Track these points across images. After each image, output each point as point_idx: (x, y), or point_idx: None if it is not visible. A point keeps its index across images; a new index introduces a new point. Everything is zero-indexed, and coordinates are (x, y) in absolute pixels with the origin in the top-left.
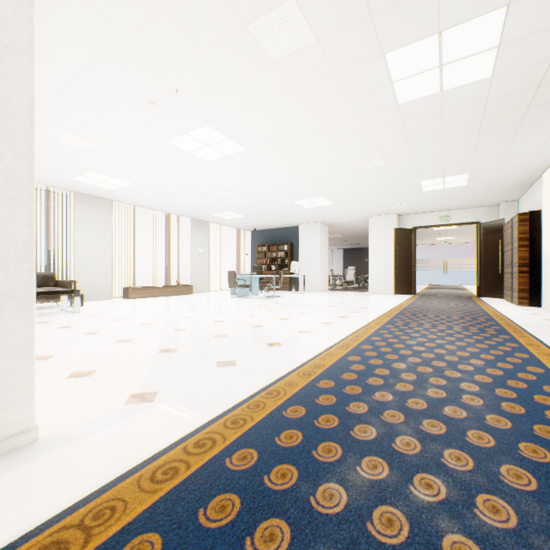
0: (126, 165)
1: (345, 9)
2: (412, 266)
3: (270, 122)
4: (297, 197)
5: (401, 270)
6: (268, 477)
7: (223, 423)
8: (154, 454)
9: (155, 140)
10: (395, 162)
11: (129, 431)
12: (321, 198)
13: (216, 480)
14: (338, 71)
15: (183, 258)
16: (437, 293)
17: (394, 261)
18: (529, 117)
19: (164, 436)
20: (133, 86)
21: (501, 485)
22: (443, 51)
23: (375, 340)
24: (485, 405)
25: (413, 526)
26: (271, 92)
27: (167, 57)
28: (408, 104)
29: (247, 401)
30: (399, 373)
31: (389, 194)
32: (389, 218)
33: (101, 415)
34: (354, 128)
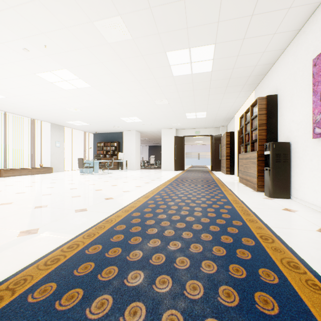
0: (1, 84)
1: (146, 27)
2: (183, 156)
3: (106, 73)
4: (122, 115)
5: (178, 158)
6: (107, 253)
7: (82, 237)
8: (44, 255)
9: (27, 72)
10: (173, 103)
11: (24, 248)
12: (136, 117)
13: (81, 259)
14: (143, 55)
15: (45, 149)
16: (194, 169)
17: (174, 153)
18: (227, 90)
19: (48, 247)
20: (12, 37)
21: (200, 240)
22: (191, 56)
23: (162, 193)
24: (202, 215)
25: (167, 257)
26: (107, 58)
27: (39, 26)
28: (178, 76)
29: (95, 226)
30: (170, 206)
31: (171, 118)
32: (172, 130)
33: (2, 244)
34: (153, 84)
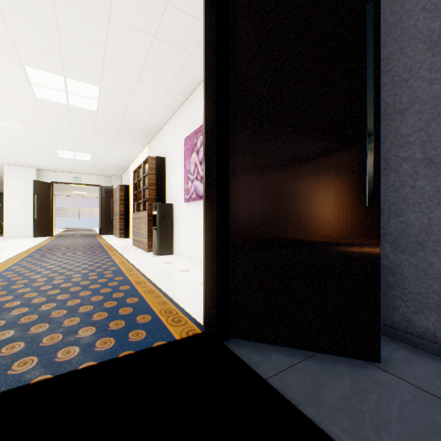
0: None
1: None
2: (52, 213)
3: None
4: None
5: (41, 216)
6: None
7: None
8: None
9: None
10: (35, 131)
11: None
12: None
13: None
14: None
15: None
16: (73, 234)
17: (34, 208)
18: (119, 137)
19: None
20: None
21: (79, 296)
22: (68, 86)
23: (16, 268)
24: (83, 279)
25: (41, 315)
26: None
27: None
28: (45, 100)
29: None
30: (36, 279)
31: (29, 152)
32: (29, 170)
33: None
34: None
